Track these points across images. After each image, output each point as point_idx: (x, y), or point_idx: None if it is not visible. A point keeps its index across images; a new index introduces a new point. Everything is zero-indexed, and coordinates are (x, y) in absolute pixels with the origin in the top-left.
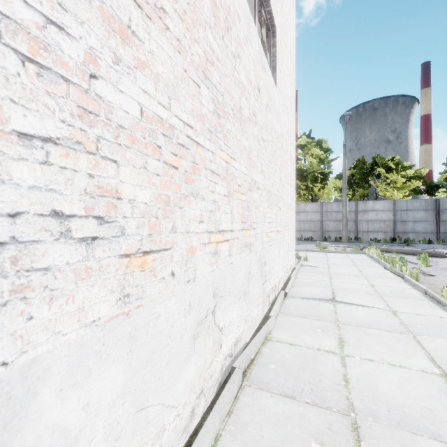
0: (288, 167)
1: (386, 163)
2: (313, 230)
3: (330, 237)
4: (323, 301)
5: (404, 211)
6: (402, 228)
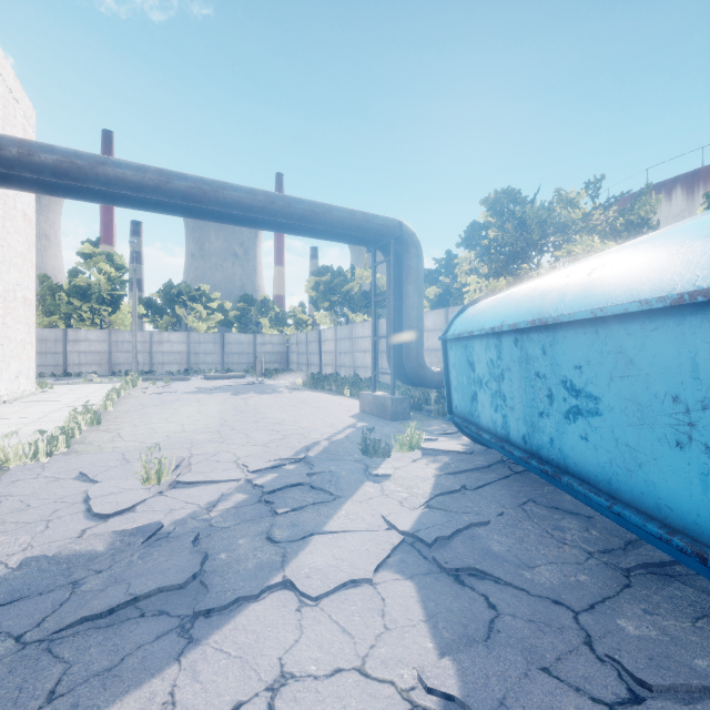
0: (20, 310)
1: (193, 292)
2: (99, 363)
3: (121, 371)
4: (35, 402)
5: (197, 344)
6: (196, 360)
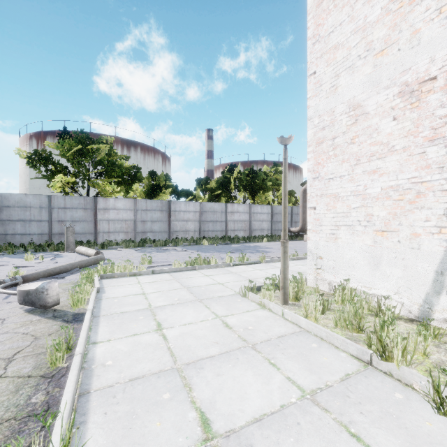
0: None
1: None
2: None
3: None
4: None
5: None
6: None
